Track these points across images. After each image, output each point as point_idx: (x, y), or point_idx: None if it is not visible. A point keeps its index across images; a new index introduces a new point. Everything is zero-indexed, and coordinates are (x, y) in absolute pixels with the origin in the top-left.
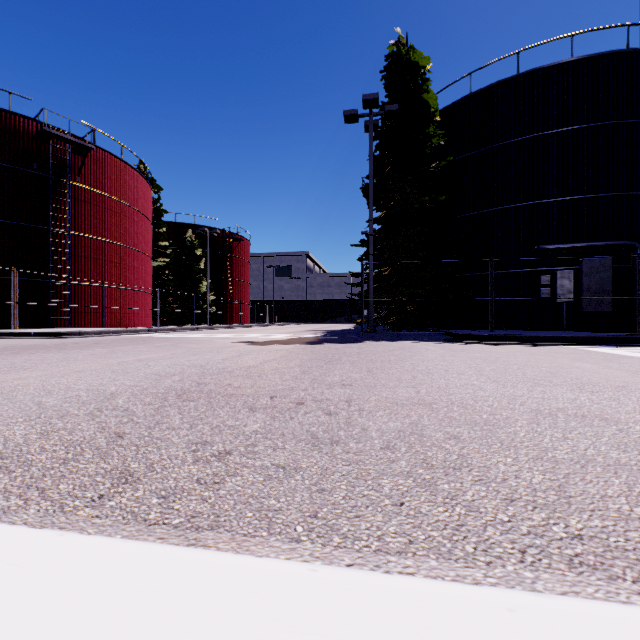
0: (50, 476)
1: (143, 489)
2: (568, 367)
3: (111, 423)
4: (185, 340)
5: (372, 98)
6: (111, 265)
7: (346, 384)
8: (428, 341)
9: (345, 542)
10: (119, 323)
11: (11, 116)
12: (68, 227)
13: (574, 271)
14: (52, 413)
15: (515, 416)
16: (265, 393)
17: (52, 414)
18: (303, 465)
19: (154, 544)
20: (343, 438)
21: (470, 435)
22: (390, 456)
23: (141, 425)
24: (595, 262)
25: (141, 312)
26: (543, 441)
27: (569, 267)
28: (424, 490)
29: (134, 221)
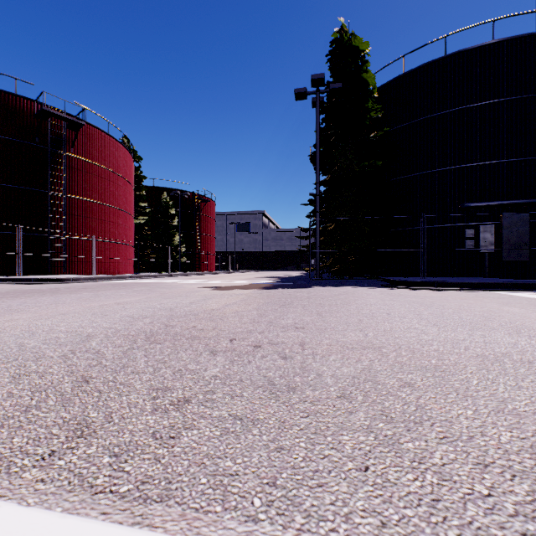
0: (8, 427)
1: (96, 444)
2: (499, 311)
3: (80, 366)
4: (159, 285)
5: (319, 78)
6: (99, 222)
7: (299, 327)
8: (368, 286)
9: (308, 523)
10: (106, 271)
11: (17, 98)
12: (64, 190)
13: (495, 226)
14: (29, 355)
15: (463, 361)
16: (225, 336)
17: (29, 356)
18: (260, 416)
19: (95, 522)
20: (299, 385)
21: (423, 382)
22: (347, 406)
23: (108, 368)
24: (514, 218)
25: (124, 261)
26: (498, 390)
27: (491, 222)
28: (388, 450)
29: (118, 185)
